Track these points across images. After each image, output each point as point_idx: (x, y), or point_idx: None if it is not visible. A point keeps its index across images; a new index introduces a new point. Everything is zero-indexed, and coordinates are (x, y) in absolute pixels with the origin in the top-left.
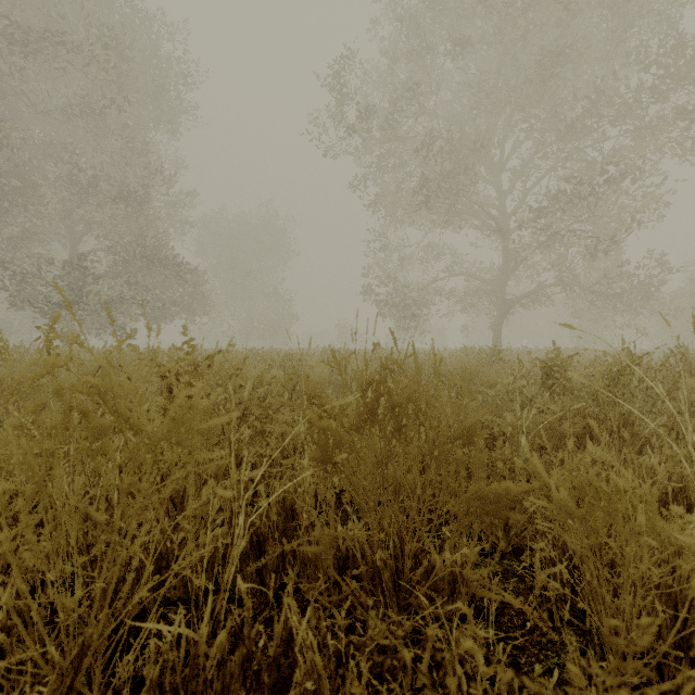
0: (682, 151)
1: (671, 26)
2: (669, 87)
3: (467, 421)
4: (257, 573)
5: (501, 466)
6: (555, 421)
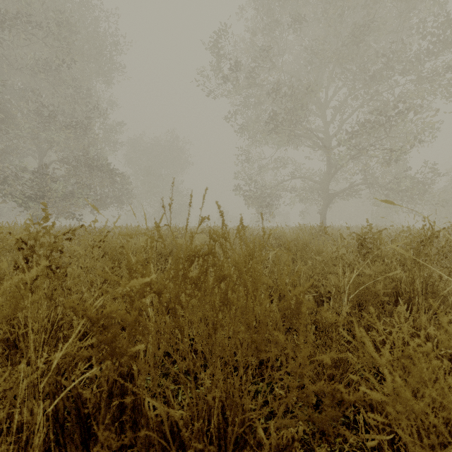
0: (448, 93)
1: (441, 7)
2: (439, 49)
3: (295, 291)
4: (84, 446)
5: (328, 362)
6: (370, 283)
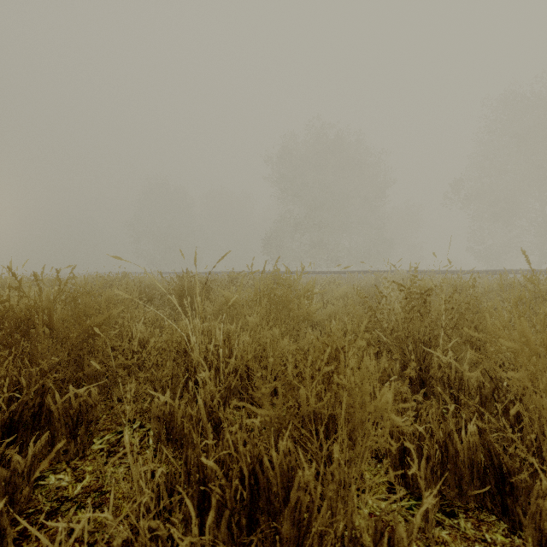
0: None
1: None
2: None
3: None
4: None
5: None
6: None
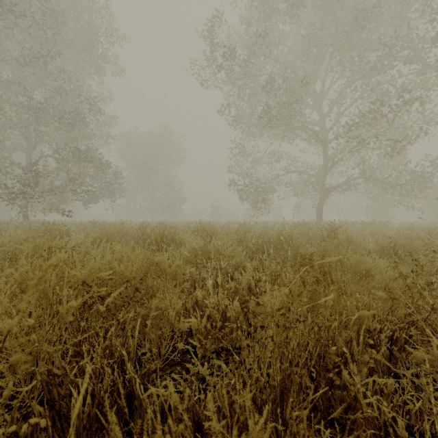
0: None
1: None
2: None
3: None
4: None
5: None
6: None
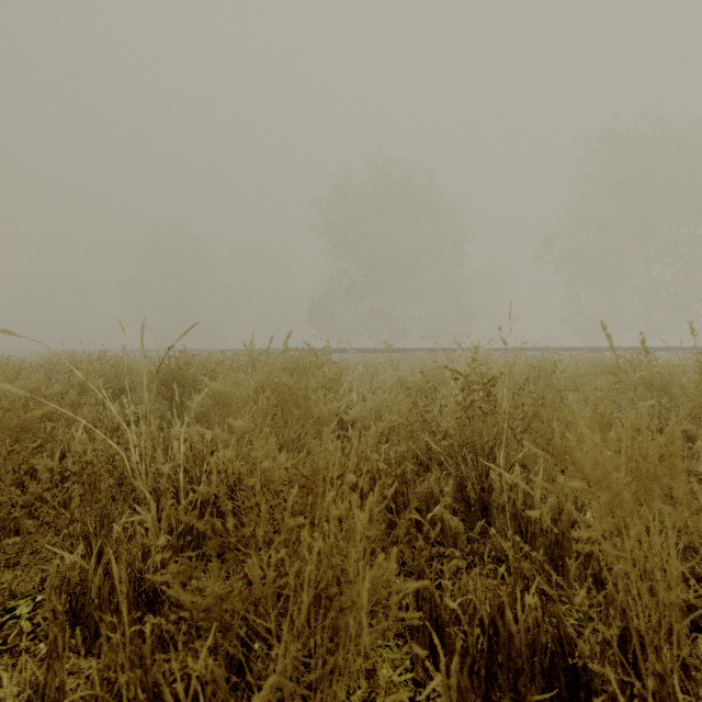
0: None
1: None
2: None
3: None
4: None
5: None
6: None
